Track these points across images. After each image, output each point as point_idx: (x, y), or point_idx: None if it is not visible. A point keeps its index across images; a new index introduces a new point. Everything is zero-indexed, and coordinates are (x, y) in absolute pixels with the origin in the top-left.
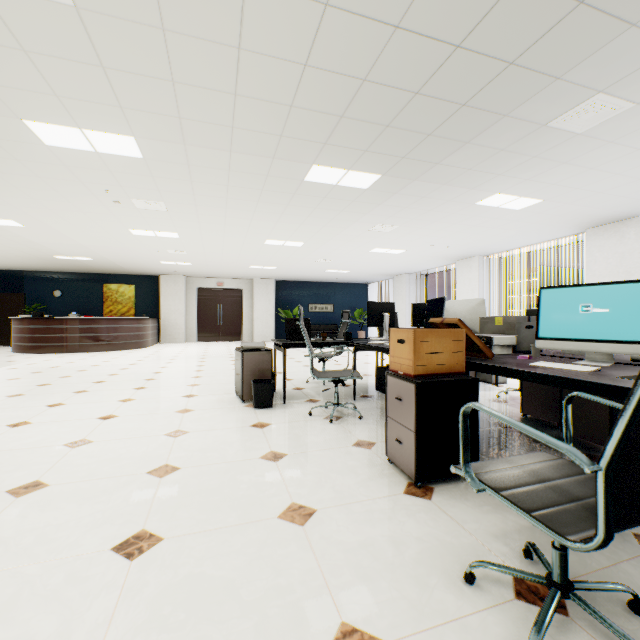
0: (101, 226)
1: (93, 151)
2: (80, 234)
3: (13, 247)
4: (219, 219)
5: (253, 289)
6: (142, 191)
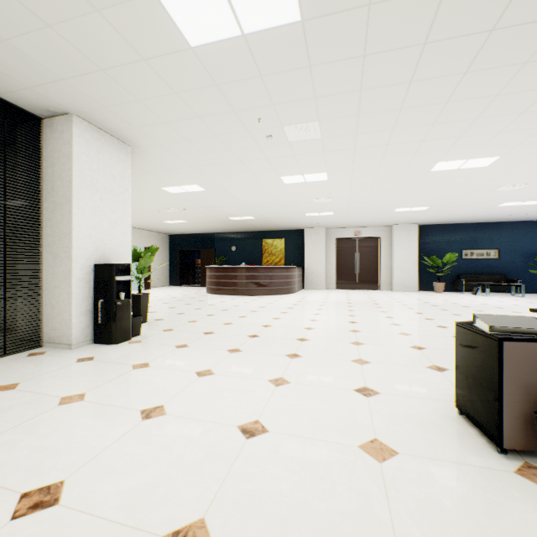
0: (257, 178)
1: (239, 35)
2: (242, 191)
3: (204, 213)
4: (382, 136)
5: (392, 236)
6: (295, 107)
